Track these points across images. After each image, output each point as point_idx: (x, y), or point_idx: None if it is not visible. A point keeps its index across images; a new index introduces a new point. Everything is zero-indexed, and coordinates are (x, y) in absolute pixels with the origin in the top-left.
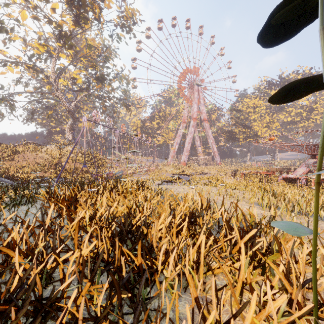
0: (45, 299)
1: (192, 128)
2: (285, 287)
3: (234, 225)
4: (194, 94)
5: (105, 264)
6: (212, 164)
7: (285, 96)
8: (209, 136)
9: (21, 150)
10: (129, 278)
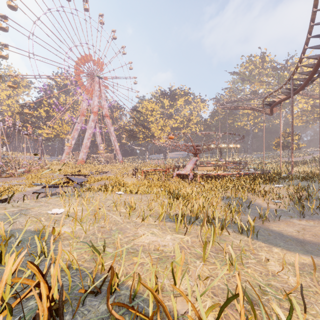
0: None
1: (92, 122)
2: None
3: None
4: (95, 86)
5: None
6: (114, 162)
7: None
8: (111, 134)
9: None
10: None
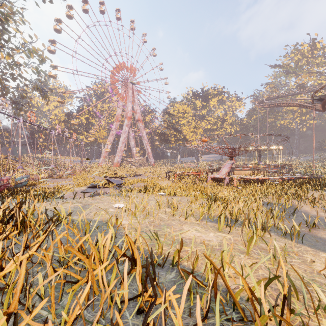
0: None
1: (126, 127)
2: None
3: None
4: (129, 92)
5: None
6: (146, 165)
7: None
8: (143, 137)
9: None
10: None
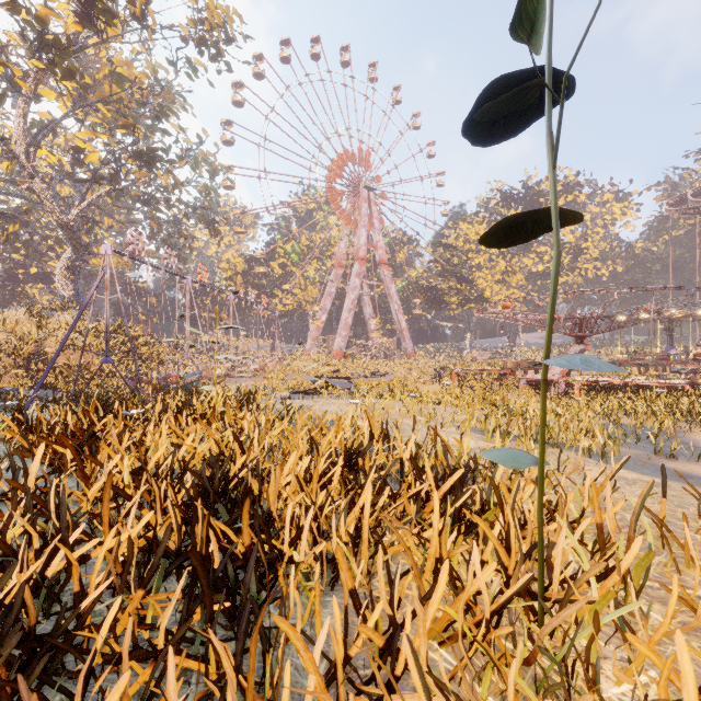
0: (43, 635)
1: (356, 279)
2: (502, 561)
3: (426, 465)
4: (361, 208)
5: (170, 561)
6: (397, 355)
7: (505, 236)
8: (391, 298)
9: None
10: (225, 578)
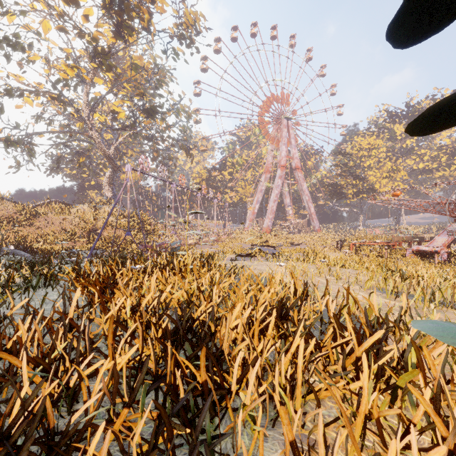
0: (61, 433)
1: (279, 180)
2: (435, 427)
3: (348, 323)
4: (282, 132)
5: (152, 378)
6: (308, 231)
7: (432, 122)
8: (303, 192)
9: (43, 212)
10: (187, 403)
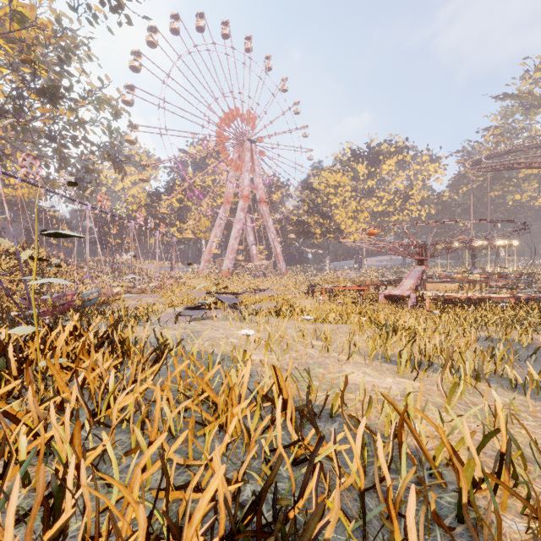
0: None
1: (241, 213)
2: None
3: None
4: (245, 156)
5: None
6: (274, 274)
7: None
8: (269, 229)
9: None
10: None
